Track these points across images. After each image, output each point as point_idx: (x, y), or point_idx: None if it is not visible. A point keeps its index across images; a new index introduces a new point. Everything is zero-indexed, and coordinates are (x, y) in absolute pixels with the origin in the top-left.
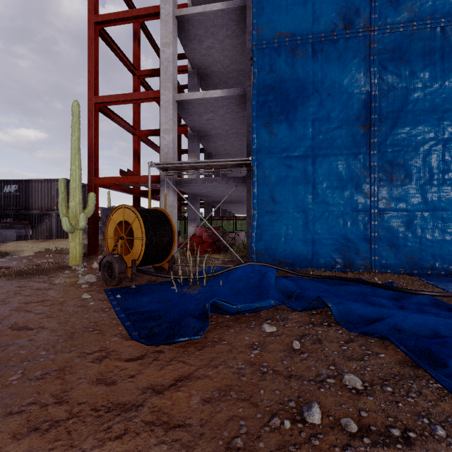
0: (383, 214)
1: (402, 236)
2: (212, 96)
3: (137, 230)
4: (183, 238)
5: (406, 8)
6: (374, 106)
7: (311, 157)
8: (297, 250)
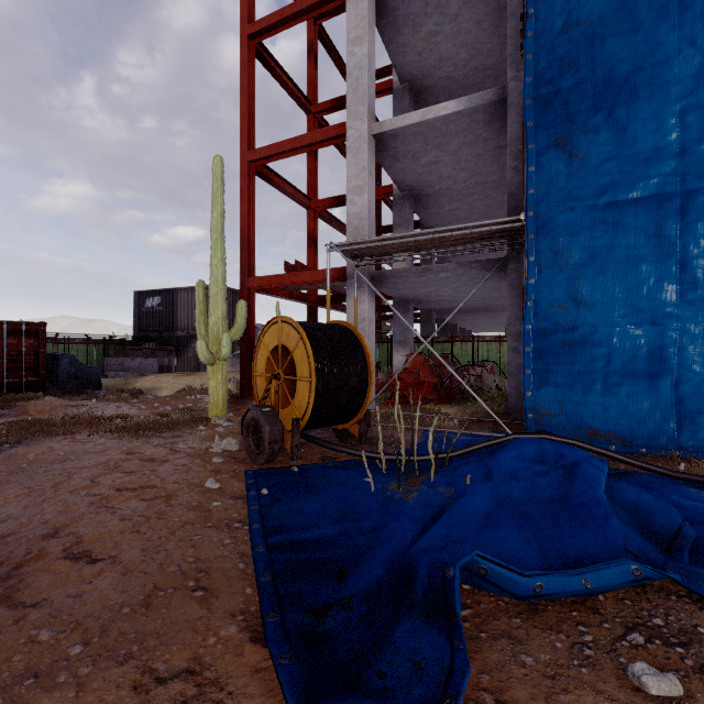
0: None
1: None
2: (439, 114)
3: (301, 363)
4: (384, 373)
5: None
6: None
7: (677, 196)
8: (638, 409)
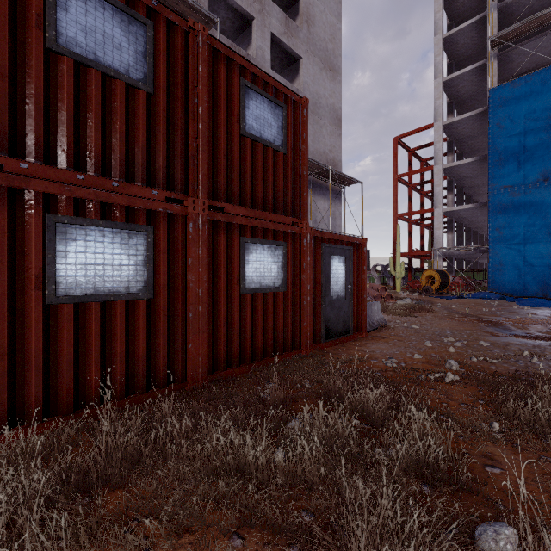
0: None
1: None
2: (465, 208)
3: (436, 278)
4: None
5: None
6: None
7: (523, 243)
8: (515, 288)
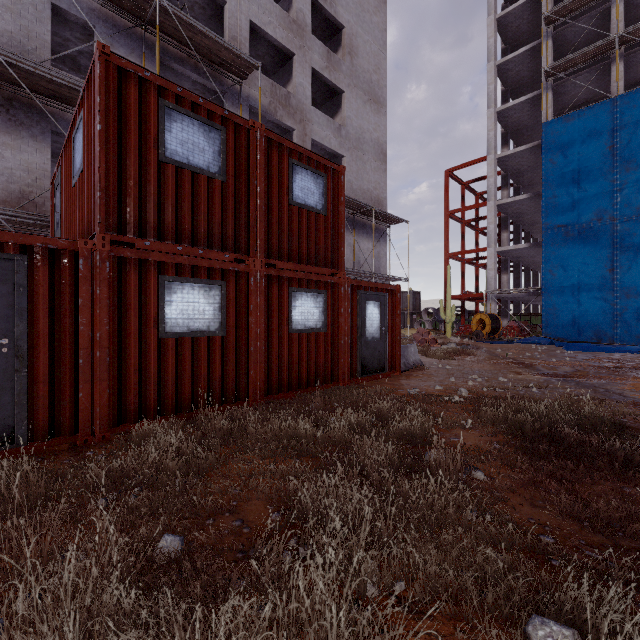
0: (621, 314)
1: (634, 326)
2: (520, 247)
3: (487, 322)
4: None
5: (636, 207)
6: (616, 259)
7: (577, 286)
8: (568, 332)
